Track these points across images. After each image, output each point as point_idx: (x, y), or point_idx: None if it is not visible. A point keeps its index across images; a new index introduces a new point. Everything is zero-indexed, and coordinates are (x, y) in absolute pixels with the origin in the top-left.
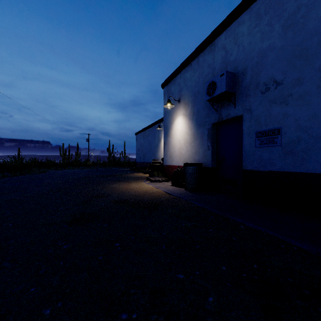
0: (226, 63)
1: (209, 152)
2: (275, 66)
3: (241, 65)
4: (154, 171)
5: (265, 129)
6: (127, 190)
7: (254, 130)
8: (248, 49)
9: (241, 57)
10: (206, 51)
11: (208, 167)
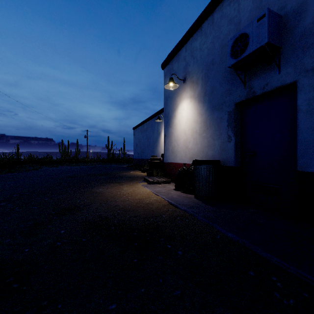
0: (262, 7)
1: (231, 145)
2: None
3: (293, 0)
4: (152, 169)
5: None
6: (115, 197)
7: None
8: None
9: None
10: (225, 2)
11: (229, 166)
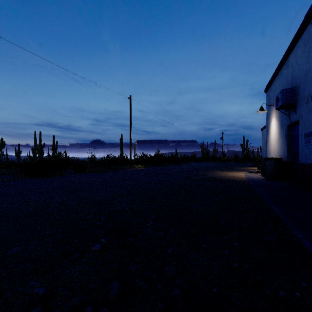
0: (292, 77)
1: (286, 149)
2: (310, 84)
3: (298, 80)
4: None
5: (307, 132)
6: (222, 174)
7: (303, 132)
8: (301, 68)
9: (298, 74)
10: (284, 66)
11: (285, 161)
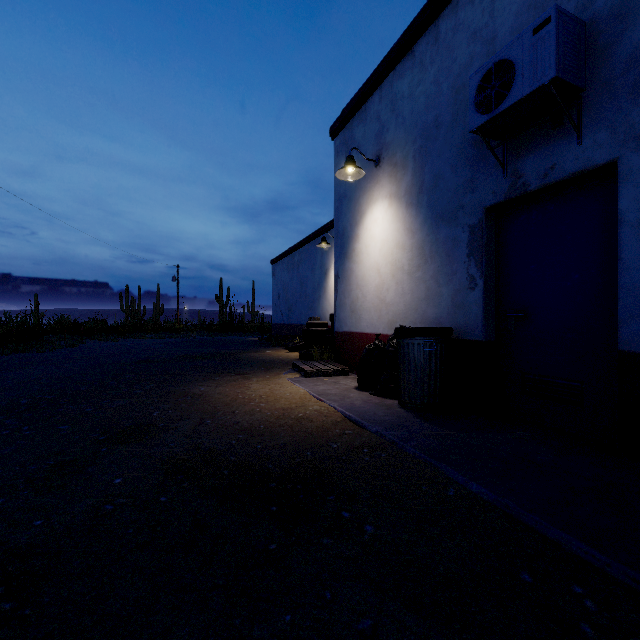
0: (541, 4)
1: (476, 296)
2: None
3: None
4: (311, 346)
5: None
6: (233, 405)
7: None
8: None
9: None
10: None
11: (472, 341)
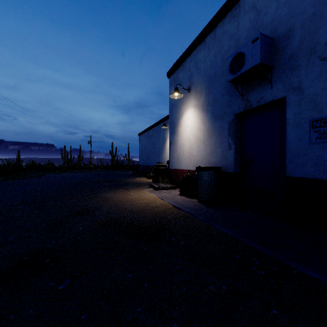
0: (257, 28)
1: (231, 152)
2: None
3: (283, 25)
4: (158, 176)
5: None
6: (123, 201)
7: (306, 118)
8: None
9: (283, 13)
10: (226, 20)
11: (230, 172)
